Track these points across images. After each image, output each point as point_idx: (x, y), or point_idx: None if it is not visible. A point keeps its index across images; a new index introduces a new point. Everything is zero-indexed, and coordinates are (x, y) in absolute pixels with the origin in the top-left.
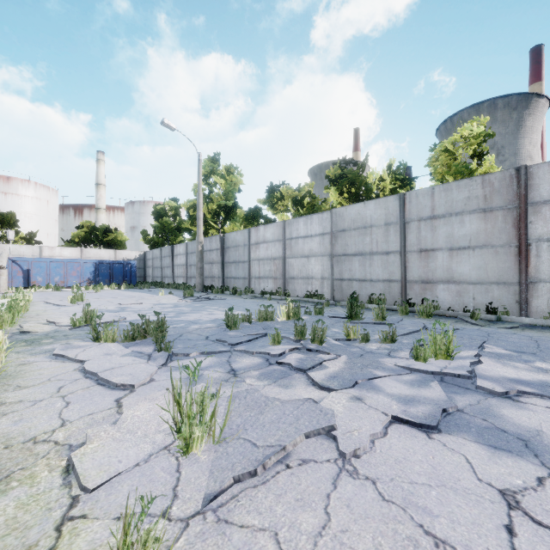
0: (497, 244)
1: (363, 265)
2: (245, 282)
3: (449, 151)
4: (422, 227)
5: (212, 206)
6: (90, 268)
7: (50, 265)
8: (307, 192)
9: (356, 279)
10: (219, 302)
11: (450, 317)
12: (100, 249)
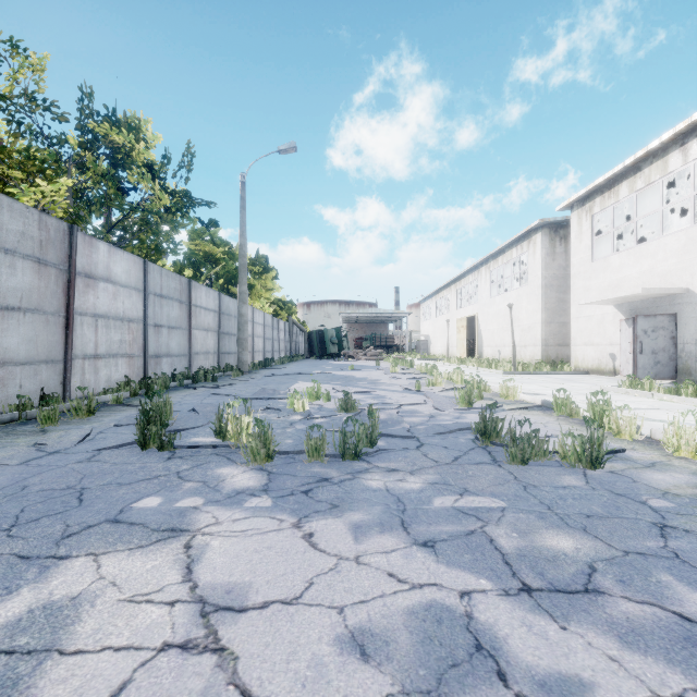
0: (49, 310)
1: None
2: None
3: None
4: None
5: None
6: None
7: None
8: None
9: None
10: None
11: (62, 414)
12: None
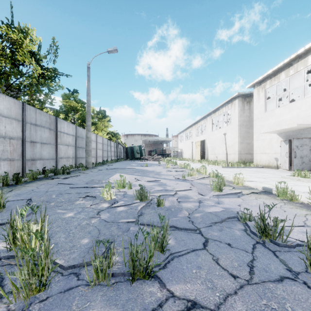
0: None
1: None
2: None
3: None
4: None
5: None
6: None
7: None
8: None
9: None
10: None
11: None
12: None
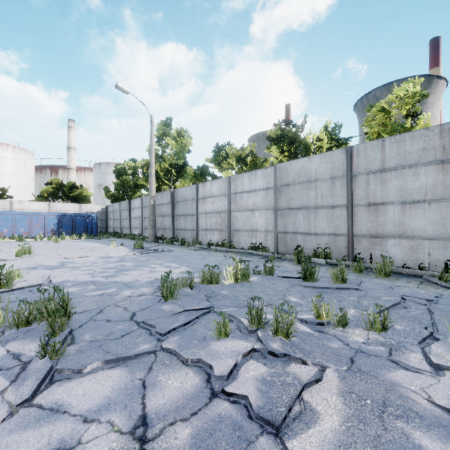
0: None
1: (308, 219)
2: (193, 233)
3: (384, 111)
4: (371, 180)
5: (164, 165)
6: (54, 220)
7: (15, 218)
8: (249, 151)
9: (300, 232)
10: (166, 255)
11: (408, 275)
12: (66, 203)
